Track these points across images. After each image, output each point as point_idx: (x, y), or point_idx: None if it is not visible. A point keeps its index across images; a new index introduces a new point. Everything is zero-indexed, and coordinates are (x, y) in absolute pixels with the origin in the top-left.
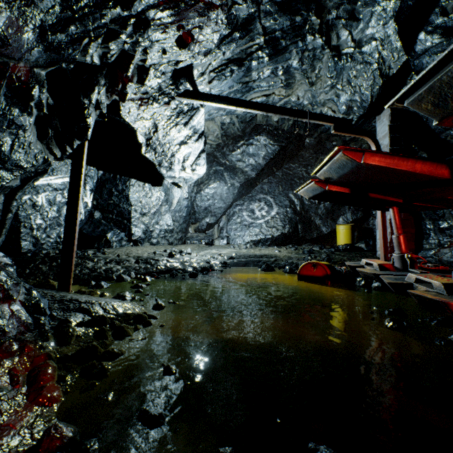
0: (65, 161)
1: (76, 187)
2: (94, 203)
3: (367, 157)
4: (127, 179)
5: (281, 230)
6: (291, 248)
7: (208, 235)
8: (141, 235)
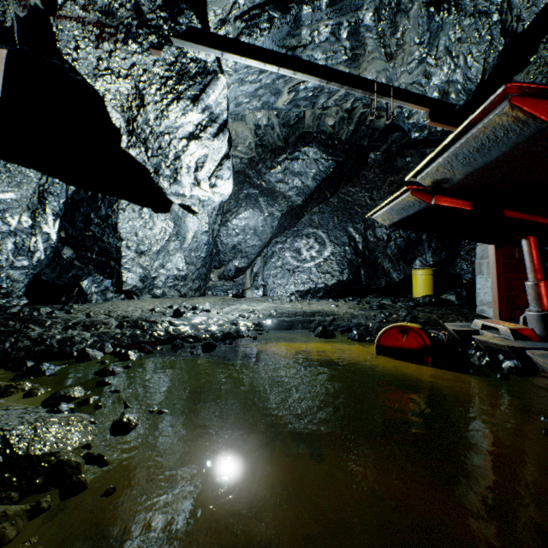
0: (6, 165)
1: None
2: (62, 235)
3: None
4: (113, 200)
5: (338, 276)
6: (353, 301)
7: (237, 283)
8: (137, 283)
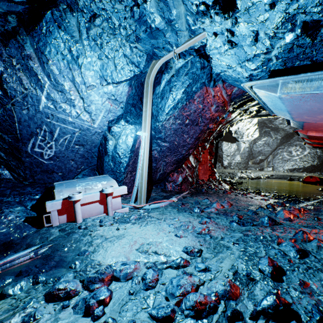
0: None
1: (216, 150)
2: None
3: (311, 140)
4: (221, 142)
5: (310, 163)
6: (317, 173)
7: (260, 165)
8: (226, 164)
